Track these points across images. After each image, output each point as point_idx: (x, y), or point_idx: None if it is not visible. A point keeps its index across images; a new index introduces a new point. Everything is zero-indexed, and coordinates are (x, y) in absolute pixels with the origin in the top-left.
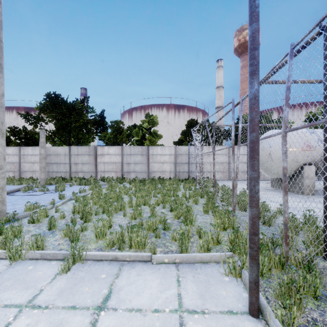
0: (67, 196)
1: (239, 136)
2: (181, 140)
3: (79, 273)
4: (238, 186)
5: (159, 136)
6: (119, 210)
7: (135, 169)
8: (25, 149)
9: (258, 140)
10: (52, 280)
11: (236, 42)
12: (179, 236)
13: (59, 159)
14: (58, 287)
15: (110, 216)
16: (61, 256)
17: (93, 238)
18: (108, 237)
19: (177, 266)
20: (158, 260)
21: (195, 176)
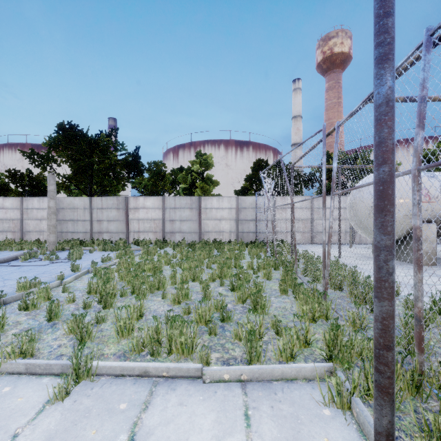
0: (84, 268)
1: (333, 180)
2: (245, 188)
3: (84, 401)
4: (333, 254)
5: (214, 182)
6: (157, 288)
7: (181, 229)
8: (29, 201)
9: (393, 179)
10: (37, 414)
11: (319, 55)
12: (246, 335)
13: (76, 215)
14: (44, 430)
15: (143, 298)
16: (58, 368)
17: (113, 336)
18: (137, 333)
19: (244, 387)
20: (213, 376)
21: (265, 237)
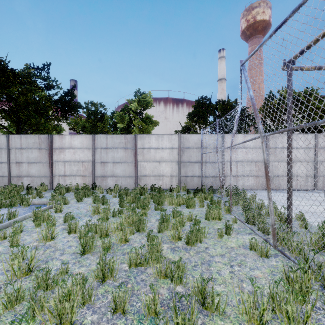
0: None
1: None
2: (186, 128)
3: None
4: None
5: (153, 122)
6: None
7: (114, 172)
8: None
9: None
10: None
11: (244, 23)
12: None
13: None
14: None
15: None
16: None
17: None
18: None
19: None
20: None
21: (212, 182)
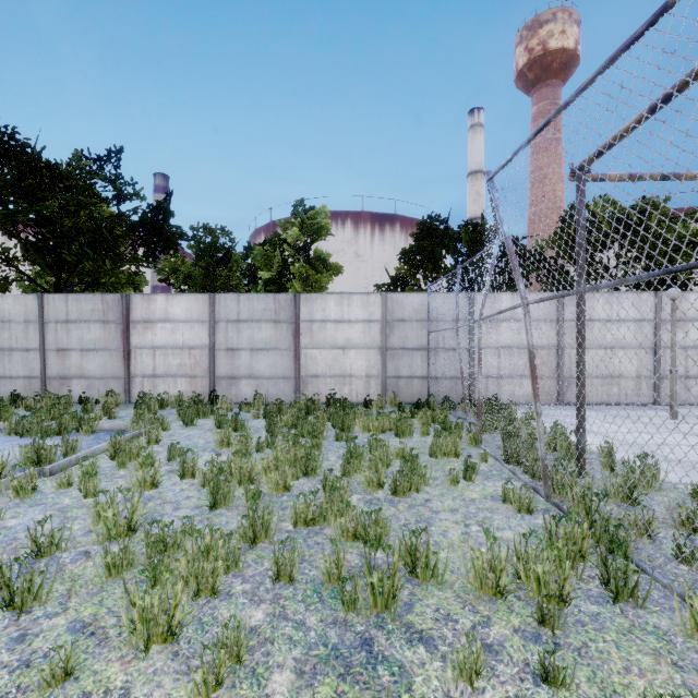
0: None
1: None
2: (399, 280)
3: None
4: None
5: (332, 267)
6: None
7: (253, 369)
8: None
9: None
10: None
11: (522, 56)
12: None
13: (8, 336)
14: None
15: None
16: None
17: None
18: None
19: None
20: None
21: (450, 389)
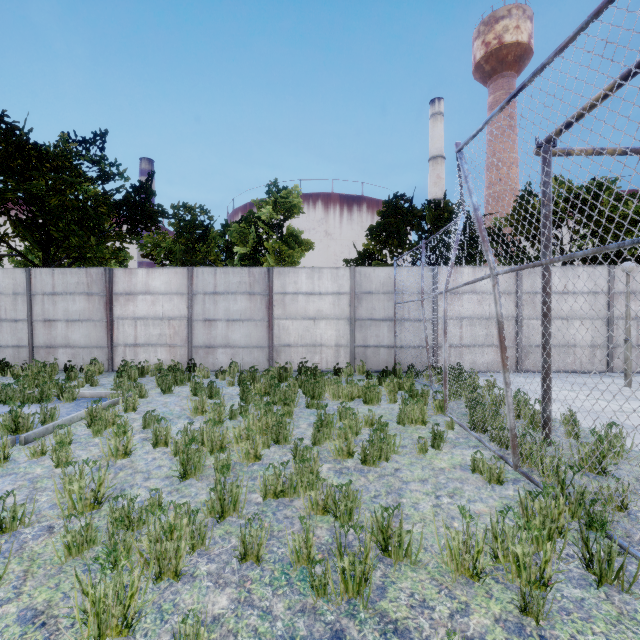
0: None
1: None
2: (366, 255)
3: None
4: None
5: (304, 243)
6: None
7: (229, 339)
8: None
9: None
10: None
11: (479, 49)
12: None
13: None
14: None
15: None
16: None
17: None
18: None
19: None
20: None
21: (415, 358)
